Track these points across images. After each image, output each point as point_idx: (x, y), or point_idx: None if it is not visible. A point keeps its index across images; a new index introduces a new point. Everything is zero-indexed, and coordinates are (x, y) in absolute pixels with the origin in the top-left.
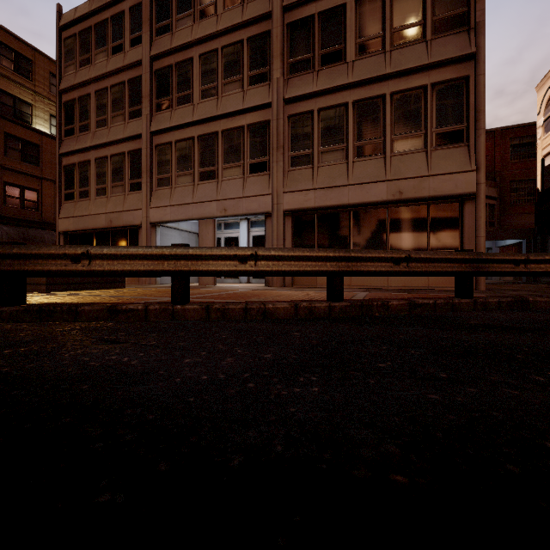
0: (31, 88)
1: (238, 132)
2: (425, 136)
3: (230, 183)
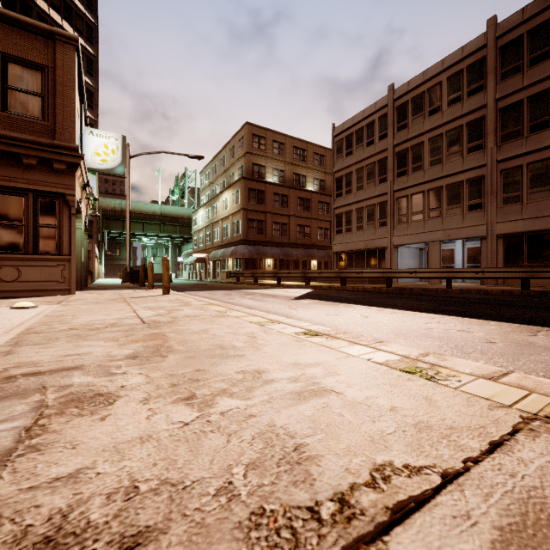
0: (305, 166)
1: (458, 185)
2: None
3: (452, 218)
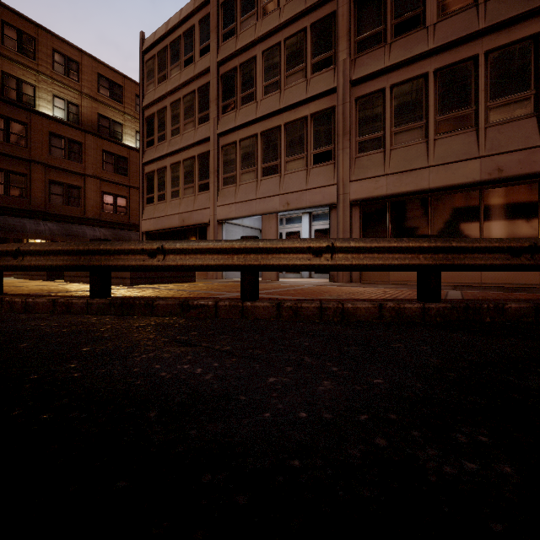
0: (122, 110)
1: (301, 123)
2: (536, 97)
3: (293, 176)
